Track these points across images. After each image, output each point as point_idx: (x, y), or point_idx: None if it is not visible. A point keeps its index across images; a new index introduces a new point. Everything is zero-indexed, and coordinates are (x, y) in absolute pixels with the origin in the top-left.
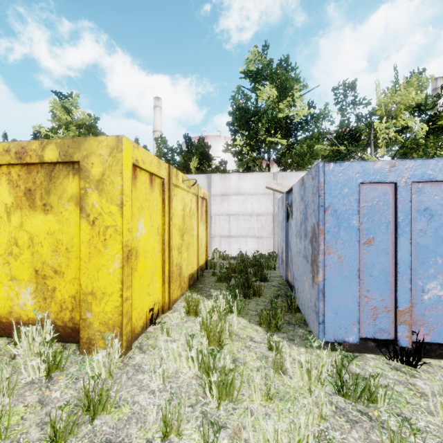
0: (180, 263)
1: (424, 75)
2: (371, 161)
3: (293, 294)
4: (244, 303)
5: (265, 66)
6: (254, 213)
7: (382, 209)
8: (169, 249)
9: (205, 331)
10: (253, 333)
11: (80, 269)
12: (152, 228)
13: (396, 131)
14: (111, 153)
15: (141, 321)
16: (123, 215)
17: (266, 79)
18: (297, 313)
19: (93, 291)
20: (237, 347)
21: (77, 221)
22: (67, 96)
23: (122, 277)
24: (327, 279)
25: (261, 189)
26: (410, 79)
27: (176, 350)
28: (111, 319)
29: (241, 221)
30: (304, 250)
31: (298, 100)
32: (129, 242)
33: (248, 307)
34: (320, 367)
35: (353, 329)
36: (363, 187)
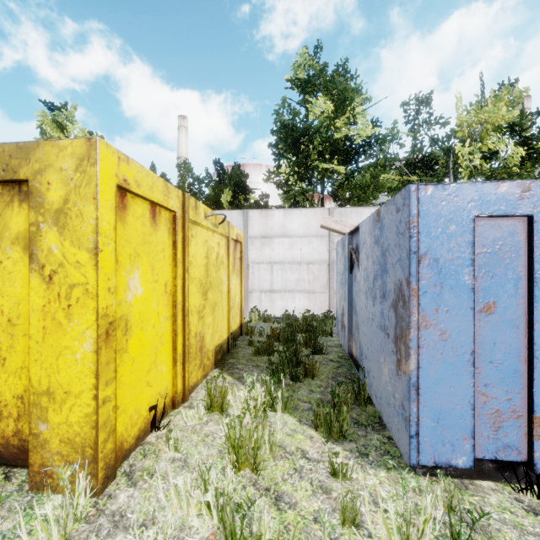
0: (201, 332)
1: (517, 88)
2: (492, 182)
3: (360, 376)
4: (292, 389)
5: (318, 72)
6: (304, 261)
7: (508, 257)
8: (183, 314)
9: (231, 456)
10: (306, 442)
11: (29, 354)
12: (155, 284)
13: (483, 158)
14: (78, 166)
15: (135, 428)
16: (98, 267)
17: (319, 90)
18: (367, 406)
19: (49, 390)
20: (282, 470)
21: (26, 275)
22: (60, 107)
23: (97, 367)
24: (423, 367)
25: (314, 229)
26: (500, 92)
27: (183, 488)
28: (79, 434)
29: (288, 271)
30: (380, 318)
31: (360, 117)
32: (111, 309)
33: (298, 396)
34: (422, 523)
35: (464, 447)
36: (479, 224)
